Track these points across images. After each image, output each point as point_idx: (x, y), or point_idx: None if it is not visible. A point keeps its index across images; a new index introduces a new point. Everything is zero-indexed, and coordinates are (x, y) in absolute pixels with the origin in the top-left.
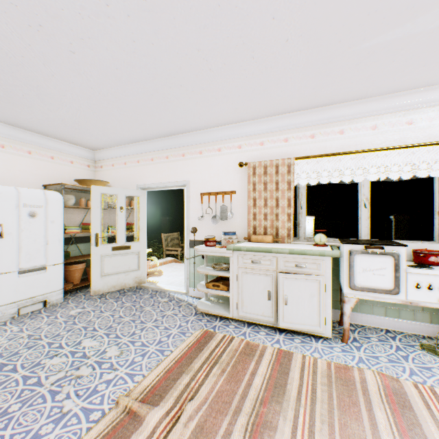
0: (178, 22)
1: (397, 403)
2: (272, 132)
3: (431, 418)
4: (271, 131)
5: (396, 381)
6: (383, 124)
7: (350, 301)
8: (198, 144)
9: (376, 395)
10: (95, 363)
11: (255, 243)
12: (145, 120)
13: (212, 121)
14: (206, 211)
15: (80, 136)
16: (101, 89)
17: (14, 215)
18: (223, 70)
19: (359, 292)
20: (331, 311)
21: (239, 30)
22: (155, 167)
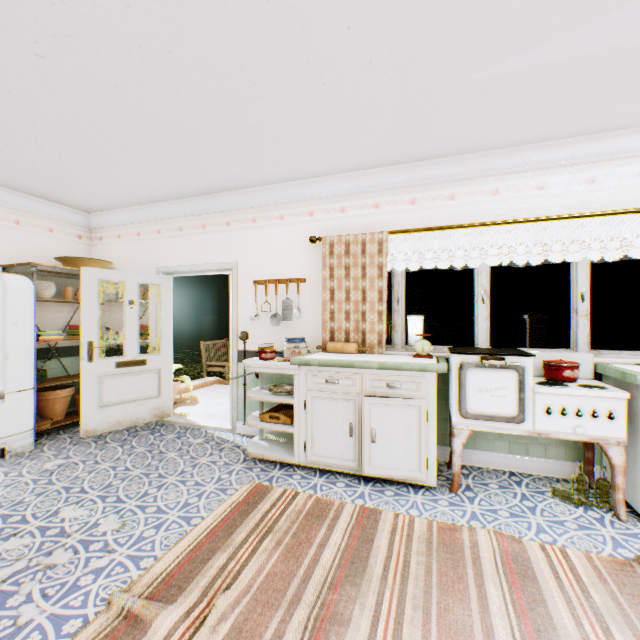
0: (208, 23)
1: (517, 573)
2: (357, 194)
3: (560, 590)
4: (356, 192)
5: (517, 543)
6: (506, 188)
7: (461, 434)
8: (250, 208)
9: (490, 564)
10: (78, 543)
11: (332, 355)
12: (166, 169)
13: (270, 174)
14: (262, 308)
15: (64, 190)
16: (93, 118)
17: None
18: (281, 100)
19: (473, 421)
20: (438, 448)
21: (301, 41)
22: (185, 240)
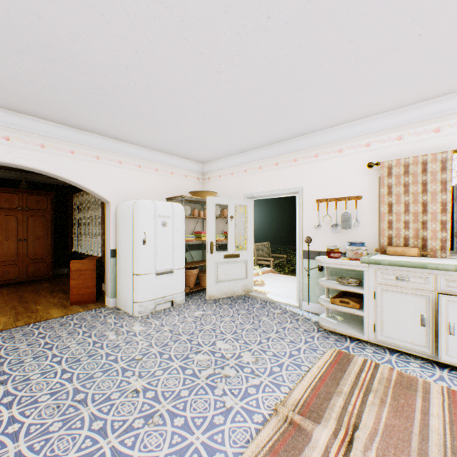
0: (337, 16)
1: None
2: (415, 123)
3: None
4: (414, 121)
5: None
6: None
7: None
8: (313, 147)
9: None
10: (235, 365)
11: (394, 257)
12: (261, 128)
13: (335, 119)
14: (323, 219)
15: (196, 152)
16: (231, 103)
17: (152, 224)
18: (371, 59)
19: None
20: None
21: (413, 5)
22: (263, 175)
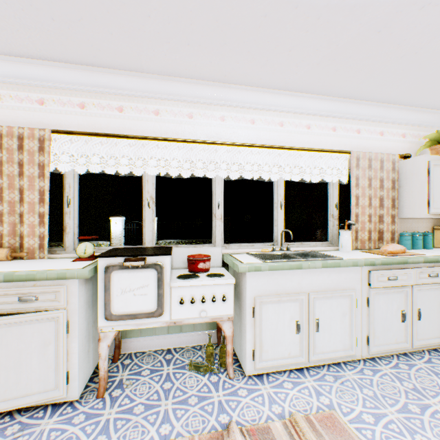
0: None
1: None
2: (18, 84)
3: None
4: (15, 81)
5: None
6: (166, 111)
7: (107, 337)
8: None
9: None
10: None
11: None
12: None
13: None
14: None
15: None
16: None
17: None
18: None
19: (119, 322)
20: None
21: None
22: None
